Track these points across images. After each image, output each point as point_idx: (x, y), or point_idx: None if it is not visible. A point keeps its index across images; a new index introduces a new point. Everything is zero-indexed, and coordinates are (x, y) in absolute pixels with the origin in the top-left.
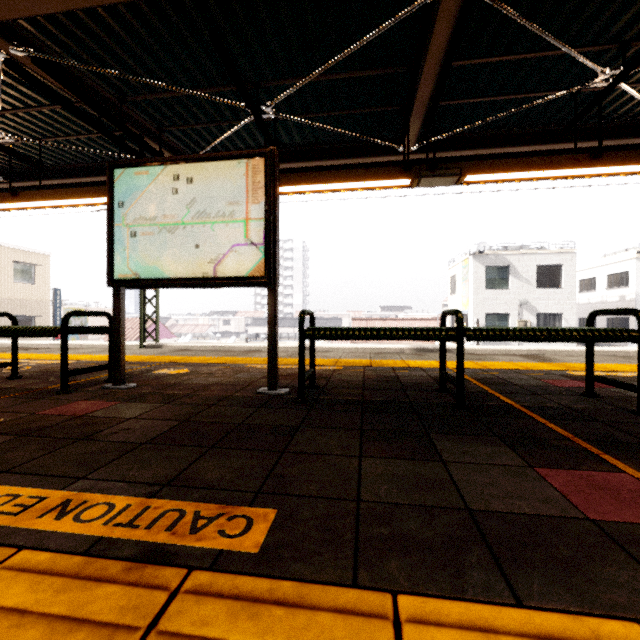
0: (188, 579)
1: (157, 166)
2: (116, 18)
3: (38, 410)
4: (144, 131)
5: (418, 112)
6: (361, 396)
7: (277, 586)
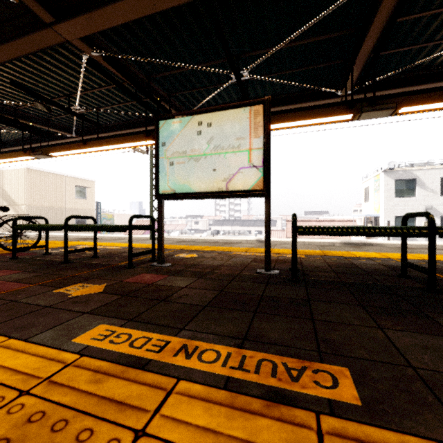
0: (321, 421)
1: (187, 117)
2: (152, 23)
3: (122, 279)
4: (160, 97)
5: (359, 63)
6: (338, 278)
7: (404, 439)
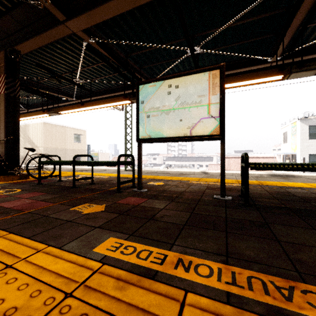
0: None
1: (160, 81)
2: (131, 16)
3: (115, 200)
4: (134, 70)
5: (288, 35)
6: (282, 204)
7: None
